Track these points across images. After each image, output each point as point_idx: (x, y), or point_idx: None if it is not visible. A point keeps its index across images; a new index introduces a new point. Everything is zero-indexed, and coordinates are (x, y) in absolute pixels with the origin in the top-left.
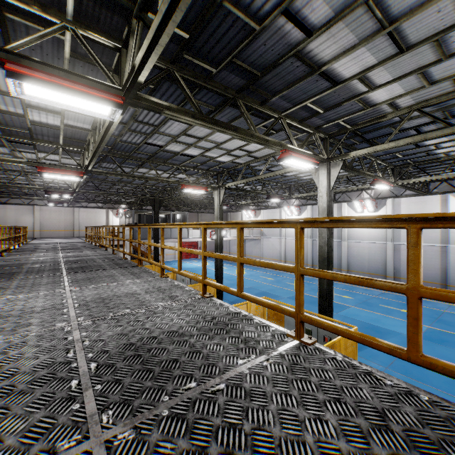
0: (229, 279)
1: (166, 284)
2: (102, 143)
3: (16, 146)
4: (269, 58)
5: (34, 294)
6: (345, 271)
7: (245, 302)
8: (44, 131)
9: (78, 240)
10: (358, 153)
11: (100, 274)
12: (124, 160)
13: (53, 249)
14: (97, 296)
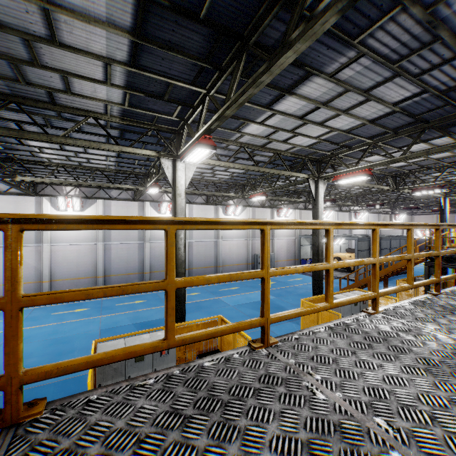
0: None
1: None
2: None
3: None
4: (454, 128)
5: None
6: (149, 273)
7: None
8: None
9: None
10: None
11: None
12: None
13: None
14: None
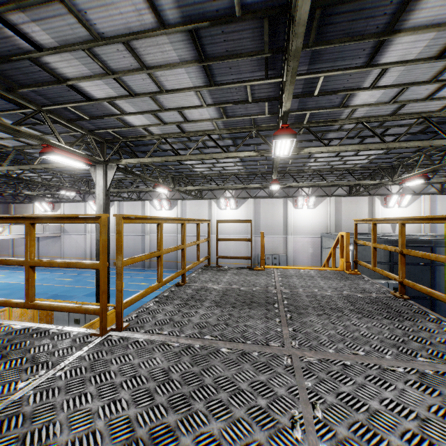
0: (5, 288)
1: None
2: None
3: None
4: None
5: None
6: (148, 261)
7: (3, 310)
8: None
9: None
10: (128, 162)
11: None
12: None
13: None
14: None
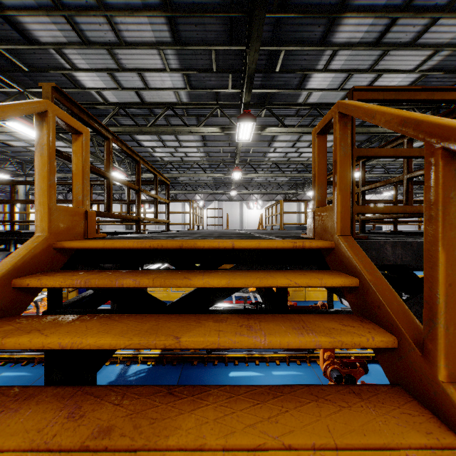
0: None
1: None
2: None
3: None
4: None
5: None
6: None
7: None
8: None
9: None
10: (147, 175)
11: None
12: None
13: None
14: None
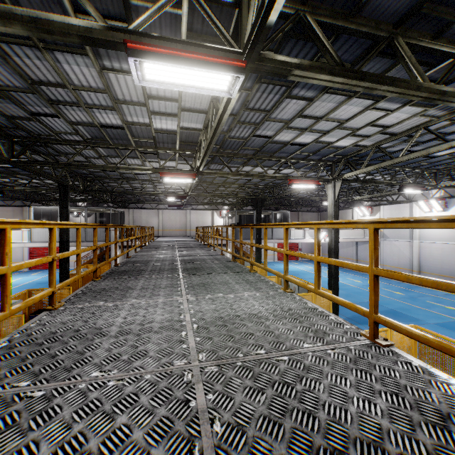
0: (339, 287)
1: (296, 304)
2: (213, 138)
3: (145, 156)
4: None
5: (154, 301)
6: None
7: (384, 329)
8: (164, 139)
9: (190, 239)
10: None
11: (214, 280)
12: (230, 159)
13: (171, 247)
14: (216, 313)
